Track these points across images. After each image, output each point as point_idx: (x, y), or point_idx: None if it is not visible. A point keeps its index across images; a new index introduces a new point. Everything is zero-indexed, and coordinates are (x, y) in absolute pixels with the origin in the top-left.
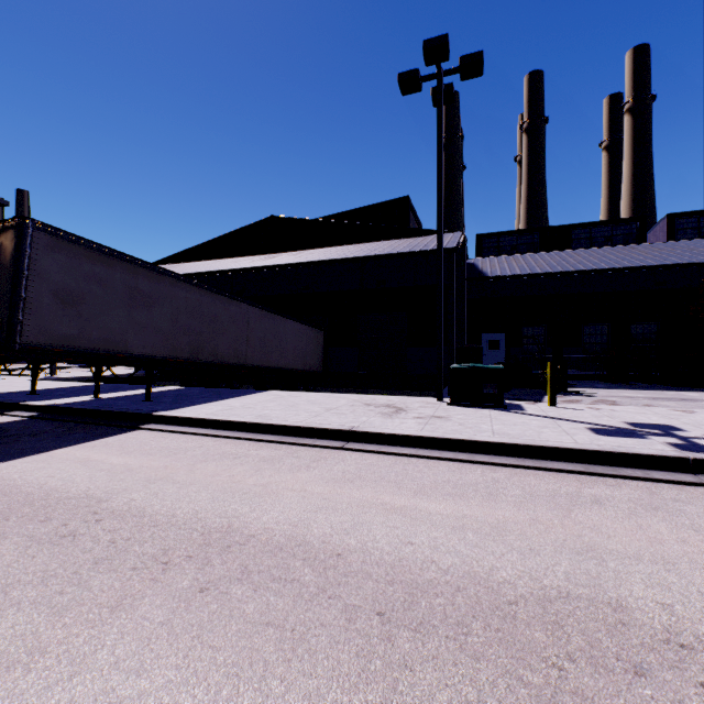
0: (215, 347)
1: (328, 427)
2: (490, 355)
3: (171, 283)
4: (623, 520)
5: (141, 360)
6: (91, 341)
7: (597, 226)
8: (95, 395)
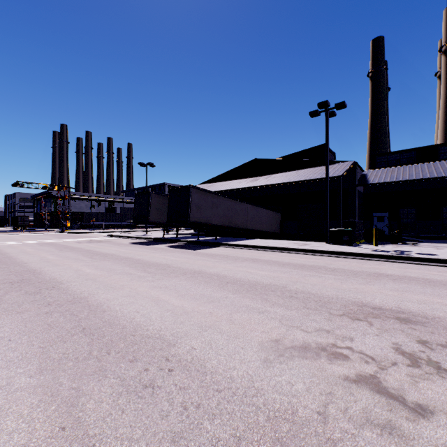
0: (236, 221)
1: (278, 246)
2: (378, 225)
3: (222, 199)
4: (346, 263)
5: (214, 226)
6: (203, 220)
7: None
8: (197, 238)
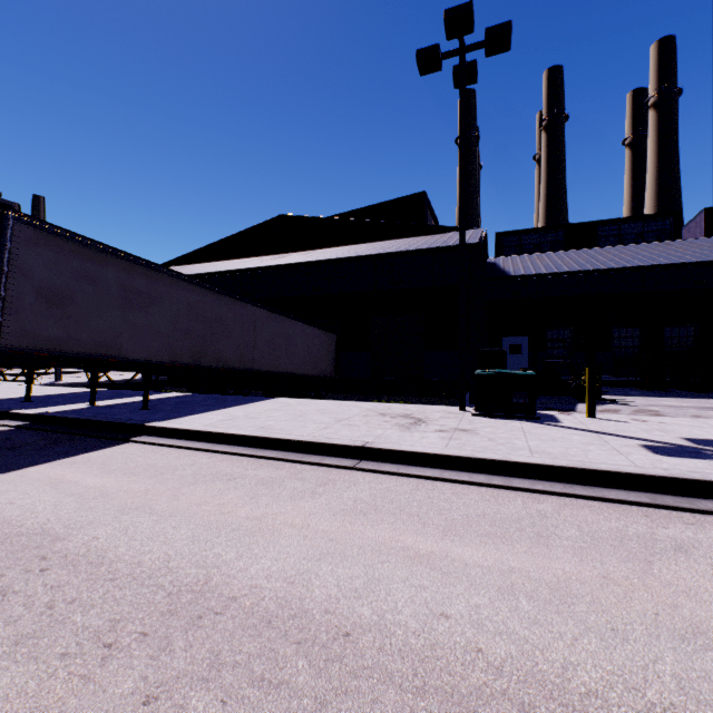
0: (219, 351)
1: (338, 442)
2: (511, 360)
3: (170, 282)
4: None
5: (137, 365)
6: (81, 344)
7: (627, 222)
8: (90, 402)
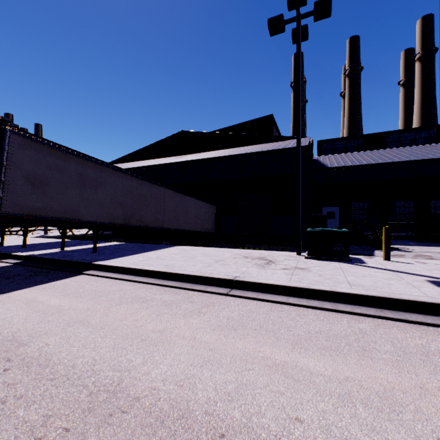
0: (141, 216)
1: (216, 276)
2: (328, 222)
3: (110, 172)
4: None
5: (89, 224)
6: (53, 211)
7: (405, 132)
8: (61, 248)
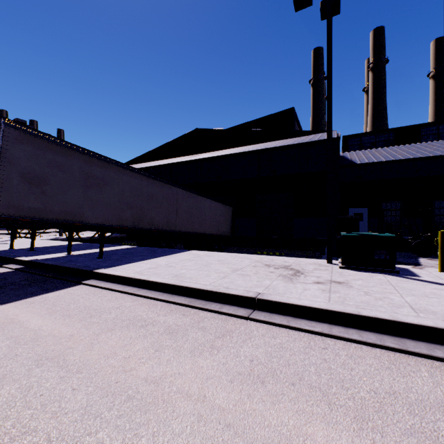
0: (152, 218)
1: (234, 293)
2: None
3: (118, 170)
4: None
5: (95, 227)
6: (54, 213)
7: None
8: (67, 252)
